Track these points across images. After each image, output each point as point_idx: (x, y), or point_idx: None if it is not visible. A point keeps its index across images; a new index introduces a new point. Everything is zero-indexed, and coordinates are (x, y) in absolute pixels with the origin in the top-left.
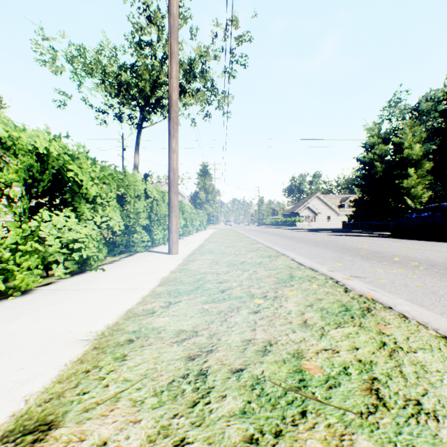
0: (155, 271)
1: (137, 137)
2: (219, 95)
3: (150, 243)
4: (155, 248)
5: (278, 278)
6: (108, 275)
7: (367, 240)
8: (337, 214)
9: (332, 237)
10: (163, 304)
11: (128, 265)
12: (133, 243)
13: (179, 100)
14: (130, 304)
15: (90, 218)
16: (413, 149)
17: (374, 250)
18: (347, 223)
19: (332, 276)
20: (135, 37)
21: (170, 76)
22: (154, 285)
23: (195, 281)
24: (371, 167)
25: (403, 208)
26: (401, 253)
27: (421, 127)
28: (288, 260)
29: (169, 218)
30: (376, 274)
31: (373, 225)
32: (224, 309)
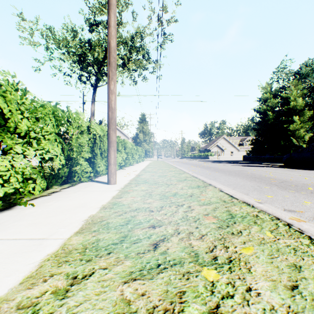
0: (85, 206)
1: (93, 94)
2: (153, 63)
3: (92, 174)
4: (99, 177)
5: (218, 218)
6: (31, 213)
7: (268, 170)
8: (238, 150)
9: (239, 167)
10: (60, 285)
11: (63, 197)
12: (76, 174)
13: (124, 67)
14: (12, 281)
15: (20, 152)
16: (297, 101)
17: (281, 179)
18: (247, 157)
19: (276, 214)
20: (91, 18)
21: (109, 25)
22: (73, 231)
23: (123, 224)
24: (265, 115)
25: (289, 145)
26: (308, 182)
27: (303, 85)
28: (216, 191)
29: (108, 152)
30: (307, 207)
31: (266, 158)
32: (157, 303)
